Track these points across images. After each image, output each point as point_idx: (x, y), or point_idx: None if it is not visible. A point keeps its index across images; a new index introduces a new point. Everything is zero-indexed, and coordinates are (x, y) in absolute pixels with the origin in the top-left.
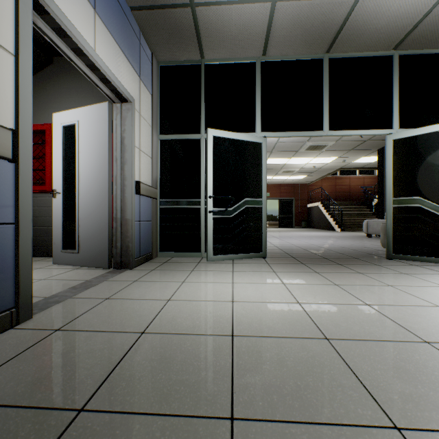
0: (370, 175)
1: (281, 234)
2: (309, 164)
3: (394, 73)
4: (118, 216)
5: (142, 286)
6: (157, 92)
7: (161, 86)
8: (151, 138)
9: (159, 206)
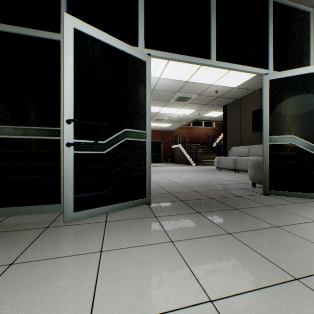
0: (210, 127)
1: (155, 169)
2: (175, 115)
3: (269, 16)
4: None
5: None
6: None
7: None
8: None
9: None
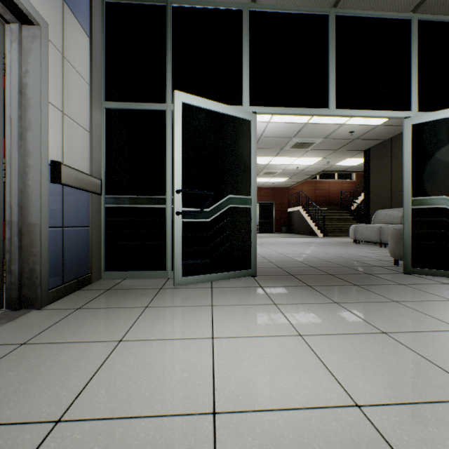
0: (348, 180)
1: (264, 241)
2: (292, 166)
3: (412, 42)
4: (13, 218)
5: (25, 362)
6: (101, 39)
7: (107, 32)
8: (89, 102)
9: (104, 205)
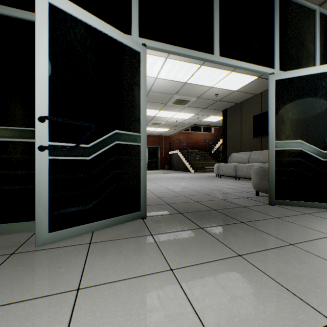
0: (209, 132)
1: (152, 177)
2: (173, 119)
3: (275, 11)
4: None
5: None
6: None
7: None
8: None
9: None
